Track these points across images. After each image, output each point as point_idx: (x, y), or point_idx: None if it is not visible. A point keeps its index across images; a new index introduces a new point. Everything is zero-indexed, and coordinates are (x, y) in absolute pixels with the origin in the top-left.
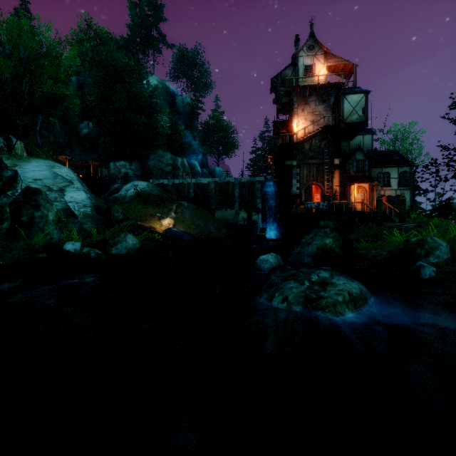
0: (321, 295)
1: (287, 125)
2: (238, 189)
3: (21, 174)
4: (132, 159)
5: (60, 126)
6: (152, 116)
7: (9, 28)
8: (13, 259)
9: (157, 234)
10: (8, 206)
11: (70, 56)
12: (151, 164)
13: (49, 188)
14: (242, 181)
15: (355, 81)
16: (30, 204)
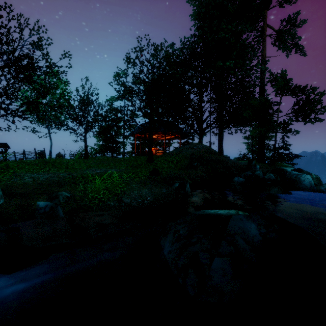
0: None
1: None
2: None
3: None
4: None
5: None
6: None
7: None
8: None
9: None
10: None
11: None
12: None
13: None
14: None
15: None
16: None
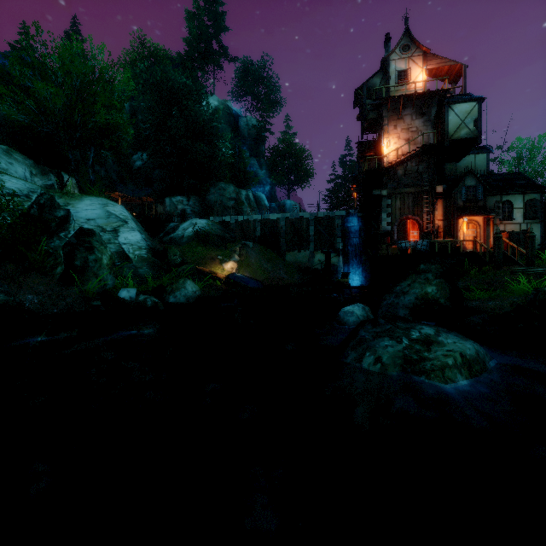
0: (425, 356)
1: (375, 146)
2: (313, 226)
3: (74, 213)
4: (189, 193)
5: (112, 159)
6: (212, 143)
7: (62, 55)
8: (67, 307)
9: (218, 280)
10: (61, 250)
11: (123, 80)
12: (211, 198)
13: (102, 229)
14: (318, 216)
15: (464, 86)
16: (83, 247)
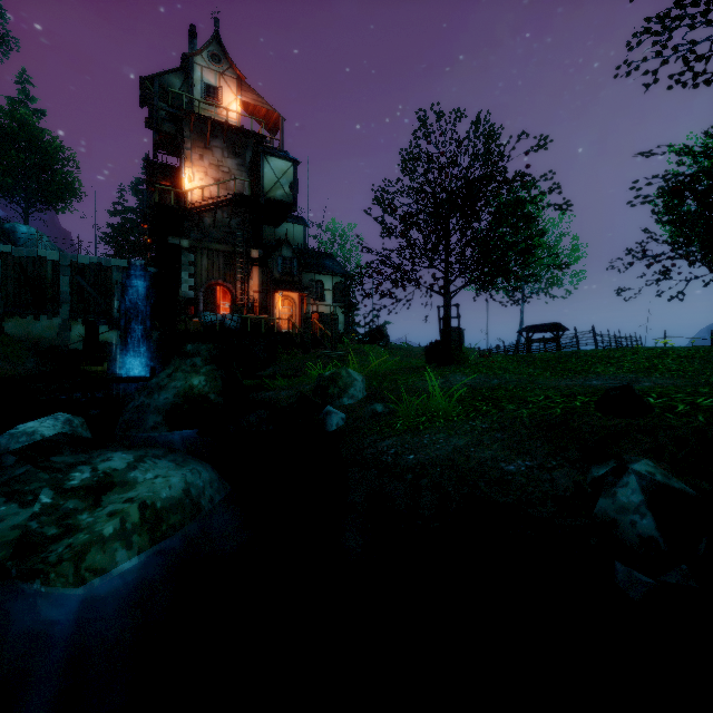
0: (76, 523)
1: (174, 175)
2: (69, 278)
3: None
4: None
5: None
6: None
7: None
8: None
9: None
10: None
11: None
12: None
13: None
14: (80, 261)
15: (281, 141)
16: None
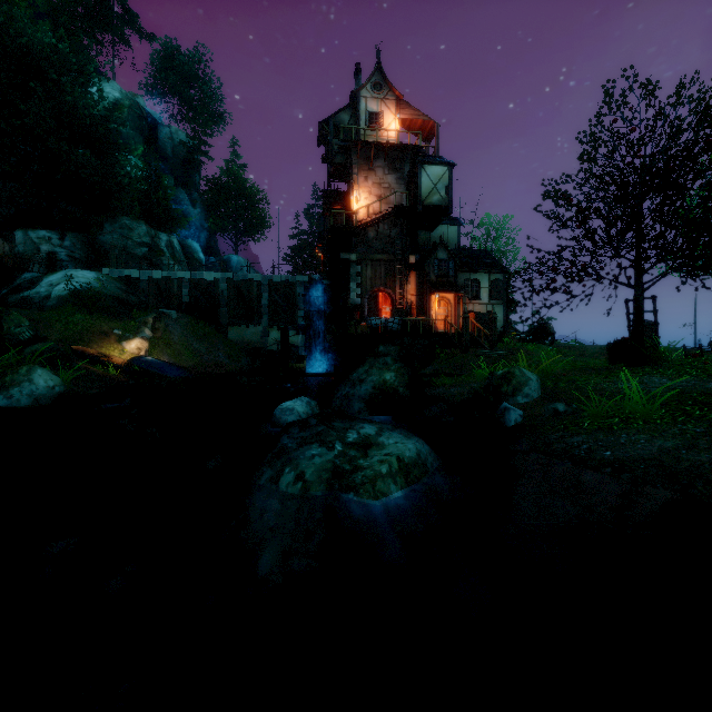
0: (359, 465)
1: (343, 199)
2: (267, 294)
3: None
4: (66, 228)
5: None
6: (107, 154)
7: None
8: None
9: (112, 366)
10: None
11: None
12: (106, 240)
13: None
14: (274, 280)
15: (437, 147)
16: None
